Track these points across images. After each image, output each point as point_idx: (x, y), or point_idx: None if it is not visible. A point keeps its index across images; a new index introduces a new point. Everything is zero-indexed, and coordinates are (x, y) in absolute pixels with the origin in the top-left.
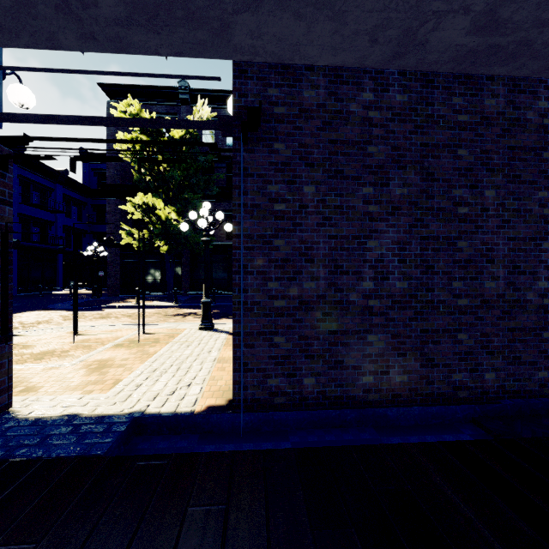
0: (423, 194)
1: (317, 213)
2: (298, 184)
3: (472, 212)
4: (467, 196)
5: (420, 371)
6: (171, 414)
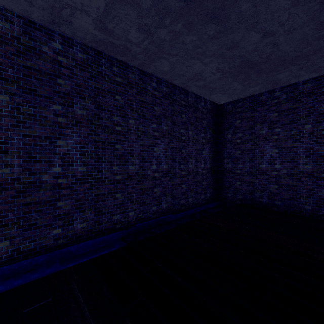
0: (96, 116)
1: (12, 116)
2: None
3: (123, 130)
4: (120, 121)
5: (94, 219)
6: None
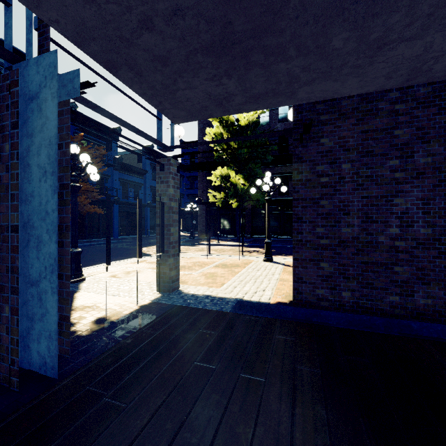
0: None
1: (352, 181)
2: (337, 164)
3: None
4: None
5: (444, 298)
6: (257, 302)
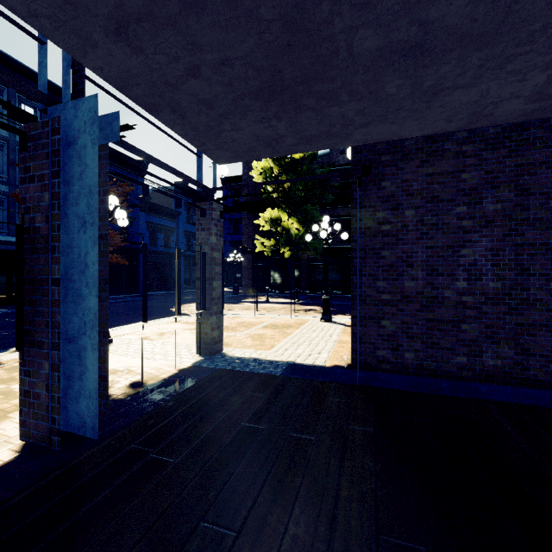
0: (517, 207)
1: (416, 230)
2: (400, 210)
3: None
4: None
5: (515, 358)
6: (311, 365)
